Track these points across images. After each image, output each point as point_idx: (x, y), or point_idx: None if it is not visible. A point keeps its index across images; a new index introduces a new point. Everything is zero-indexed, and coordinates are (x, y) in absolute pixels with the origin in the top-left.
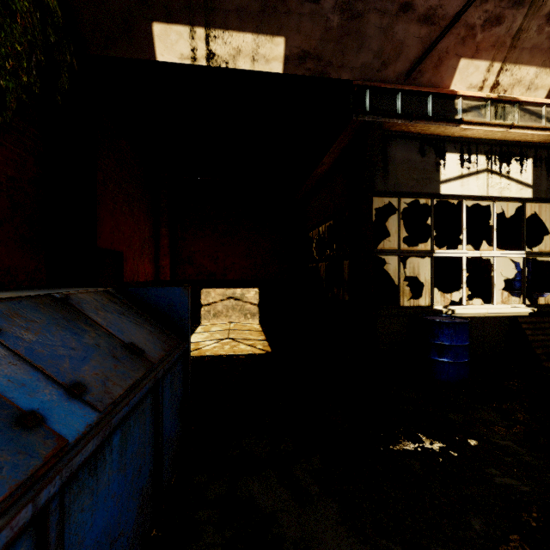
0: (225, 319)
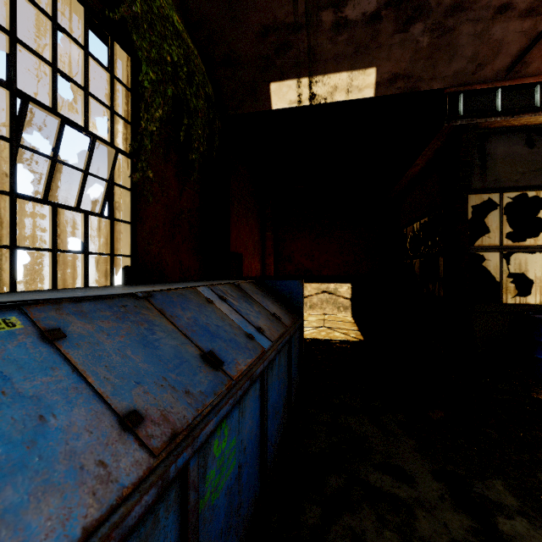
0: (320, 310)
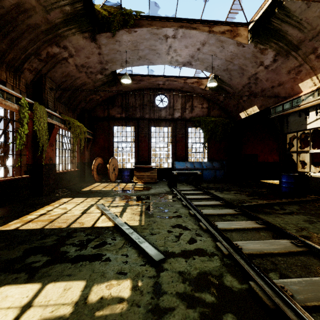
0: None
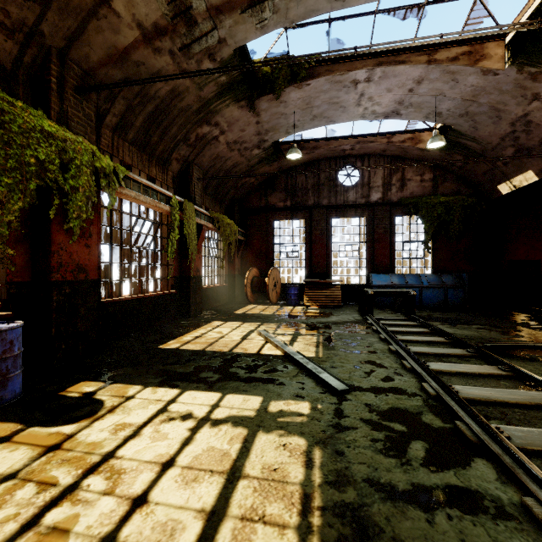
0: None
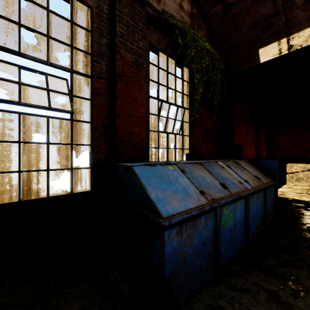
0: (305, 183)
